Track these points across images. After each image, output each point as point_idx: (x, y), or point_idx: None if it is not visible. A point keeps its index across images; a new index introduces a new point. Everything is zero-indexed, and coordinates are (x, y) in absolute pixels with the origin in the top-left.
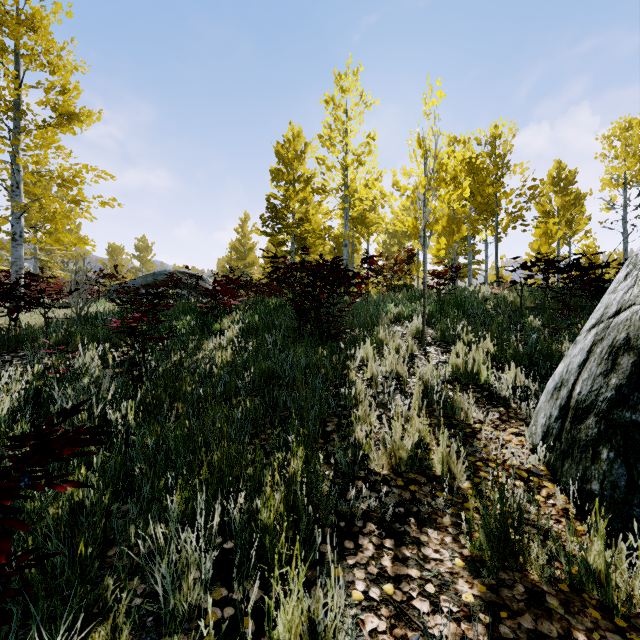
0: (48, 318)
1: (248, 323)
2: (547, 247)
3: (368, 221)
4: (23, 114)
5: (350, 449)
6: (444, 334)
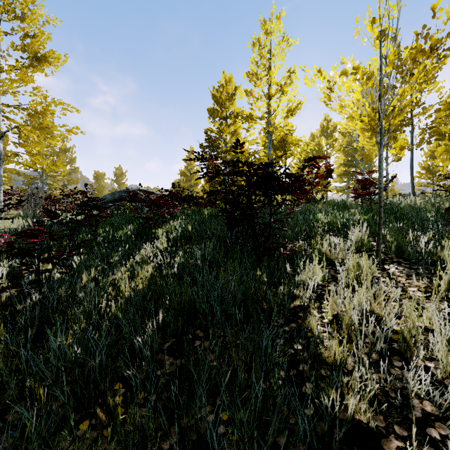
0: None
1: (182, 232)
2: (449, 163)
3: (289, 142)
4: None
5: None
6: (402, 249)
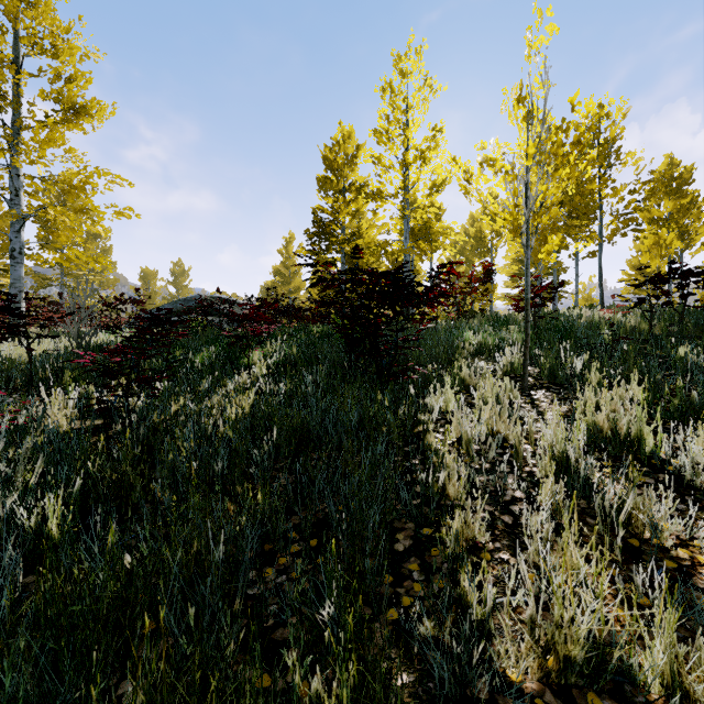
0: (28, 350)
1: (285, 356)
2: (659, 261)
3: (434, 231)
4: (18, 104)
5: (449, 616)
6: (554, 373)
